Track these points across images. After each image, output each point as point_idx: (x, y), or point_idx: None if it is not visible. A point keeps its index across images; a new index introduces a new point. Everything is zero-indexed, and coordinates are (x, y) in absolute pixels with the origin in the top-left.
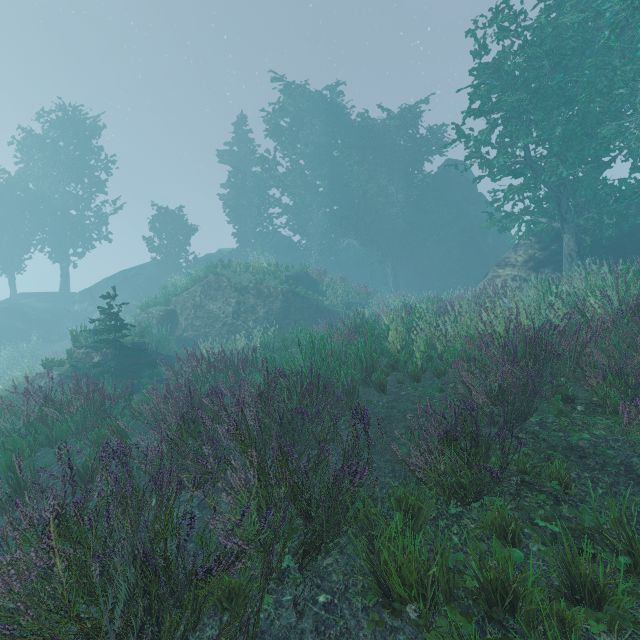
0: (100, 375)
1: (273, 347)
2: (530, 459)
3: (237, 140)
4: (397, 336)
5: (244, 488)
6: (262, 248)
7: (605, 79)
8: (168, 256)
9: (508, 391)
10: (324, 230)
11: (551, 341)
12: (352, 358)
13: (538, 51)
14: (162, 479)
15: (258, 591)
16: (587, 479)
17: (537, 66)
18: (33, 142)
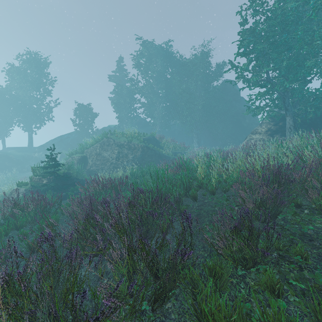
0: (47, 190)
1: (136, 175)
2: (281, 241)
3: (118, 69)
4: (202, 170)
5: (120, 260)
6: (131, 124)
7: (309, 36)
8: (83, 128)
9: (264, 201)
10: (162, 115)
11: (288, 174)
12: (178, 182)
13: (274, 22)
14: (72, 256)
15: None
16: (316, 254)
17: (273, 30)
18: (14, 70)
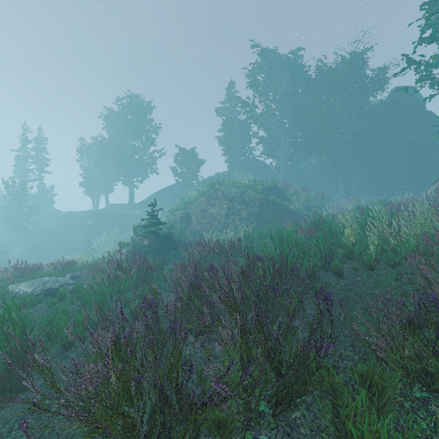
0: (148, 252)
1: (252, 238)
2: None
3: (228, 99)
4: (352, 232)
5: (230, 342)
6: (245, 170)
7: None
8: (186, 179)
9: None
10: (289, 154)
11: None
12: (313, 248)
13: None
14: (176, 328)
15: (240, 425)
16: None
17: None
18: (116, 118)
